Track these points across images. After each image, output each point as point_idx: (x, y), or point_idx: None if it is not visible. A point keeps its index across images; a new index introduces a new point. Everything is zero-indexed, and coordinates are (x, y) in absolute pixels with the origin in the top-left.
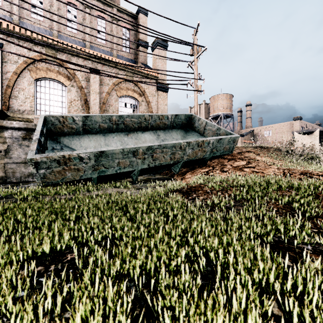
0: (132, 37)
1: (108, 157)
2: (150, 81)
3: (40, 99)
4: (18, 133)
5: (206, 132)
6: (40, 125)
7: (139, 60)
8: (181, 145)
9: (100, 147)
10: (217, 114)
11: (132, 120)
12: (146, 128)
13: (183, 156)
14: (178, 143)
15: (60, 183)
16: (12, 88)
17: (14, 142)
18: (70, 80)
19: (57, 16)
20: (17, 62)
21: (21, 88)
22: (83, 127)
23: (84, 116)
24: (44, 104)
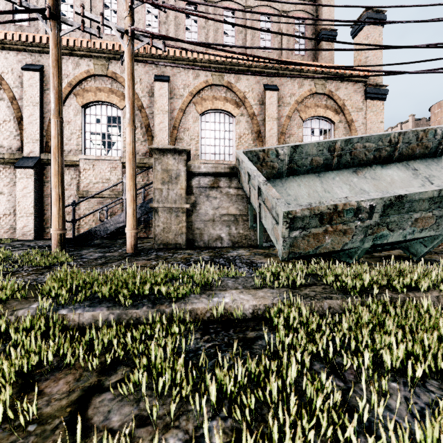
0: (309, 30)
1: (403, 208)
2: (353, 86)
3: (205, 139)
4: (206, 180)
5: None
6: (249, 163)
7: (321, 62)
8: None
9: (316, 195)
10: None
11: (366, 146)
12: (387, 159)
13: None
14: None
15: (306, 255)
16: (178, 128)
17: (201, 193)
18: (239, 107)
19: (213, 32)
20: (182, 95)
21: (186, 127)
22: (289, 165)
23: (291, 147)
24: (209, 145)
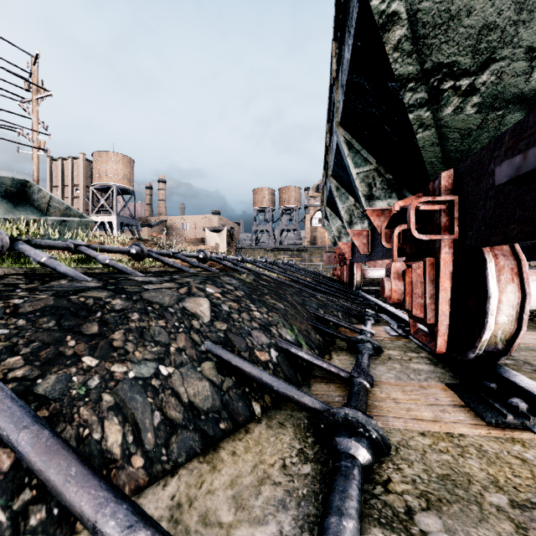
0: None
1: None
2: None
3: None
4: None
5: (51, 210)
6: None
7: None
8: None
9: None
10: (107, 184)
11: None
12: None
13: None
14: None
15: None
16: None
17: None
18: None
19: None
20: None
21: None
22: None
23: None
24: None
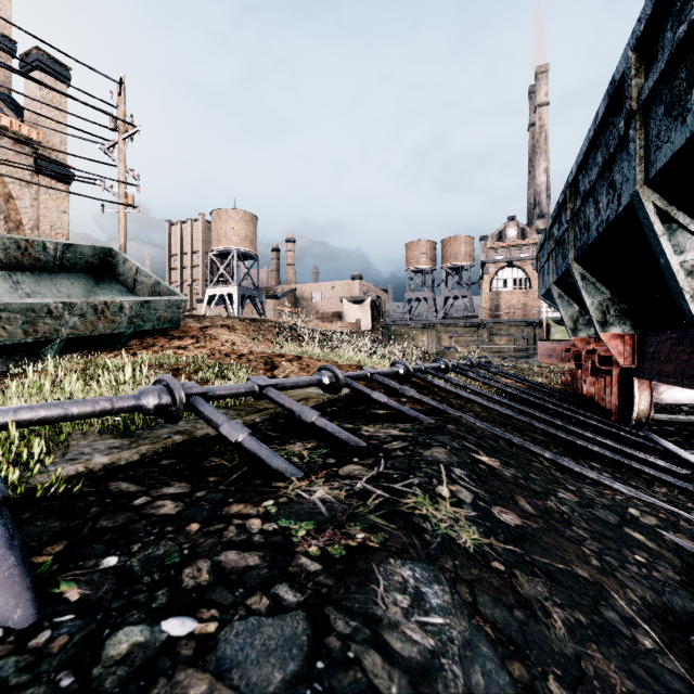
0: None
1: None
2: (14, 146)
3: None
4: None
5: (138, 286)
6: None
7: None
8: (52, 308)
9: None
10: (226, 248)
11: None
12: None
13: (61, 329)
14: (41, 304)
15: None
16: None
17: None
18: None
19: None
20: None
21: None
22: None
23: None
24: None
